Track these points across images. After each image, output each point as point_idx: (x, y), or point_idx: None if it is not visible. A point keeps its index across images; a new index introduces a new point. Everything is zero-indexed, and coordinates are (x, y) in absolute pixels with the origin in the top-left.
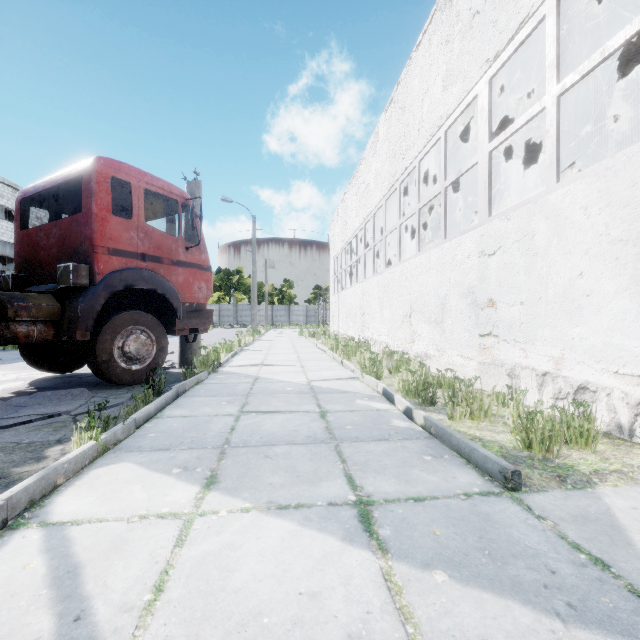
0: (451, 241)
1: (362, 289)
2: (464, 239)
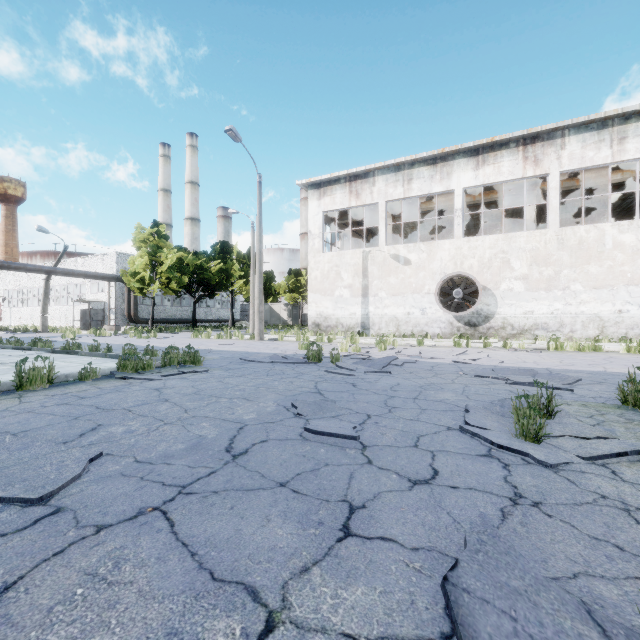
0: (62, 306)
1: (32, 309)
2: (64, 307)
